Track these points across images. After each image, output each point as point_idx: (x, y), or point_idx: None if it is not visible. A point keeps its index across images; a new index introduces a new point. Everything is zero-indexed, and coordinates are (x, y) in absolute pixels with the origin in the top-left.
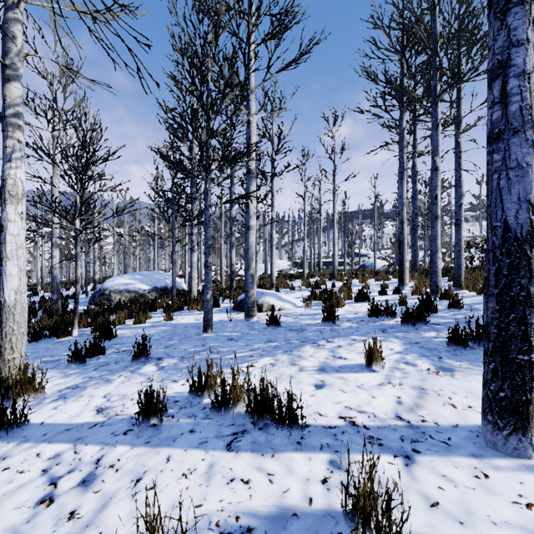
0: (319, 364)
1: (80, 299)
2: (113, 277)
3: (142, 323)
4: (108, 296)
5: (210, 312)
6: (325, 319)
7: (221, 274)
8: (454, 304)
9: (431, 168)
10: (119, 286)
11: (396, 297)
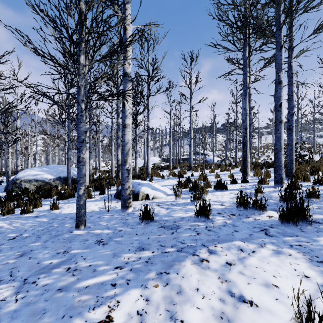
0: (216, 321)
1: (2, 186)
2: (25, 169)
3: (29, 212)
4: (18, 184)
5: (83, 208)
6: (198, 214)
7: (112, 167)
8: (311, 195)
9: (276, 82)
10: (29, 176)
11: (246, 186)
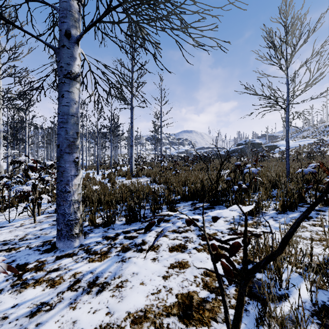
0: None
1: None
2: None
3: None
4: None
5: None
6: None
7: None
8: None
9: None
10: None
11: None
